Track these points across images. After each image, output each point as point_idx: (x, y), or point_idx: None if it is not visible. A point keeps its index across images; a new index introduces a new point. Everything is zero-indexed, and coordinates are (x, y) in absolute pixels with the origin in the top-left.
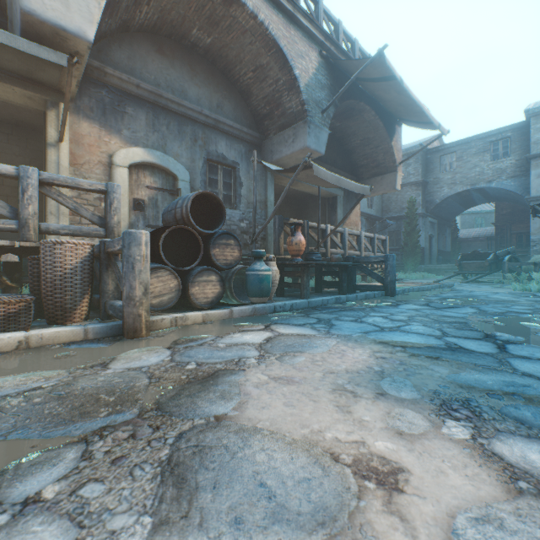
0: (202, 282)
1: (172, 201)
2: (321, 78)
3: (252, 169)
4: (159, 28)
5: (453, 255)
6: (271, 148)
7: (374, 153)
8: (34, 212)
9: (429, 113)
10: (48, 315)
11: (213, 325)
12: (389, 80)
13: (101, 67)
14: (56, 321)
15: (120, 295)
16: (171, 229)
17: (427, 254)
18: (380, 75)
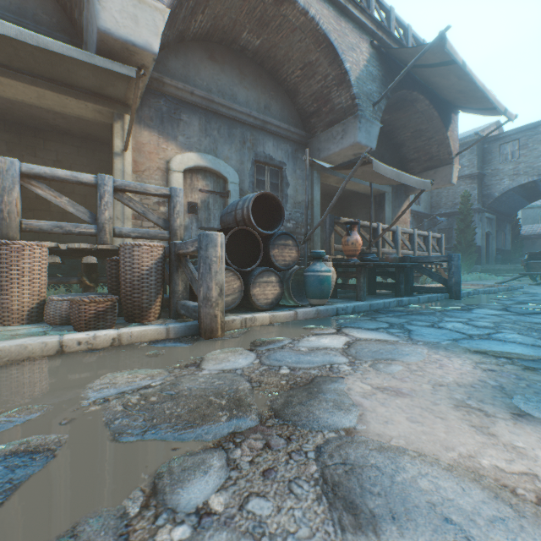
0: (262, 283)
1: (222, 203)
2: (371, 70)
3: (298, 168)
4: (211, 35)
5: (514, 254)
6: (317, 146)
7: (426, 145)
8: (109, 217)
9: (495, 97)
10: (127, 314)
11: (281, 327)
12: (449, 65)
13: (160, 77)
14: (133, 320)
15: (188, 295)
16: (234, 230)
17: (483, 253)
18: (438, 60)
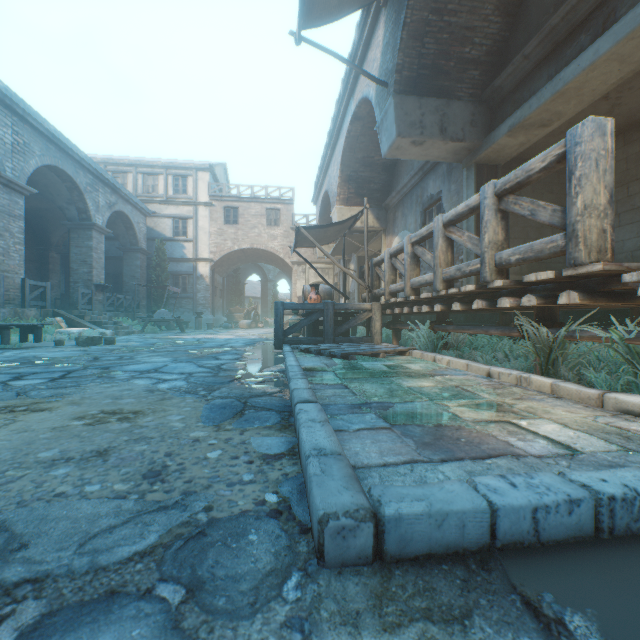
0: None
1: None
2: (386, 38)
3: (453, 182)
4: None
5: None
6: None
7: None
8: None
9: None
10: None
11: None
12: None
13: (385, 204)
14: None
15: None
16: None
17: None
18: None
